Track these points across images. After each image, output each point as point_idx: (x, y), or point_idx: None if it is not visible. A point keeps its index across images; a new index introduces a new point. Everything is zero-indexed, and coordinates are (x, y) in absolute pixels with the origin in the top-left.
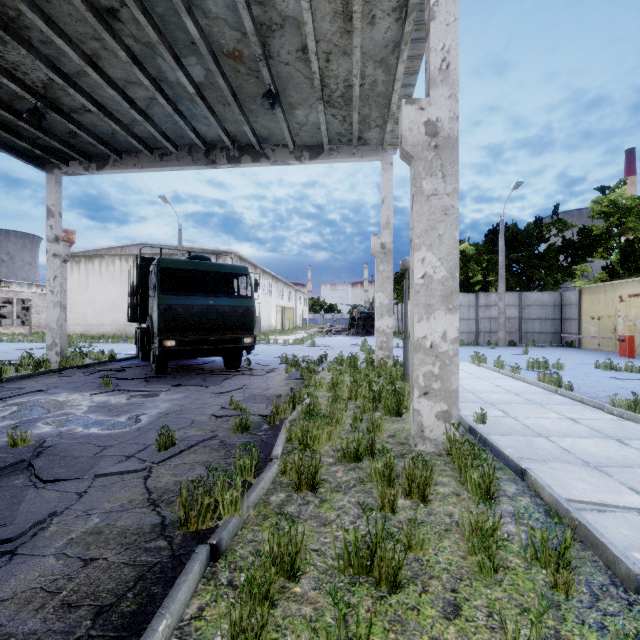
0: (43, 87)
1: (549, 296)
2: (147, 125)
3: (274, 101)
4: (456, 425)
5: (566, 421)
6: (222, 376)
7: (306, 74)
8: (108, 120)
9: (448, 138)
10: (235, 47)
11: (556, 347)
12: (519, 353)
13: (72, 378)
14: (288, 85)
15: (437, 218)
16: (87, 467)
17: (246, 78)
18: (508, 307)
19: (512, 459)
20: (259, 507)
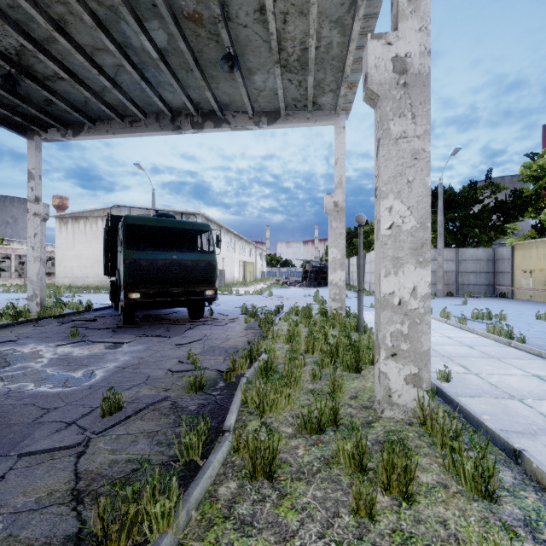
0: (16, 54)
1: (483, 252)
2: (116, 92)
3: (233, 64)
4: (427, 390)
5: (533, 379)
6: (185, 326)
7: (264, 37)
8: (79, 87)
9: (418, 75)
10: (195, 9)
11: (490, 298)
12: (458, 303)
13: (46, 328)
14: (247, 49)
15: (406, 163)
16: (18, 439)
17: (206, 42)
18: (446, 262)
19: (499, 435)
20: (203, 506)
